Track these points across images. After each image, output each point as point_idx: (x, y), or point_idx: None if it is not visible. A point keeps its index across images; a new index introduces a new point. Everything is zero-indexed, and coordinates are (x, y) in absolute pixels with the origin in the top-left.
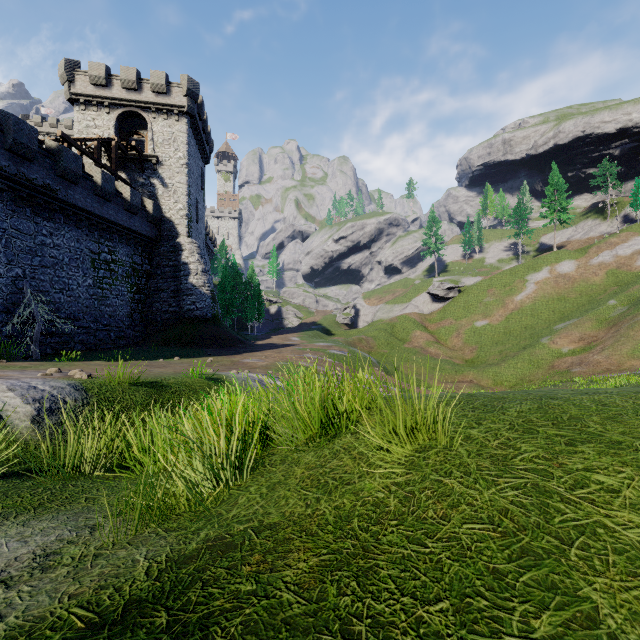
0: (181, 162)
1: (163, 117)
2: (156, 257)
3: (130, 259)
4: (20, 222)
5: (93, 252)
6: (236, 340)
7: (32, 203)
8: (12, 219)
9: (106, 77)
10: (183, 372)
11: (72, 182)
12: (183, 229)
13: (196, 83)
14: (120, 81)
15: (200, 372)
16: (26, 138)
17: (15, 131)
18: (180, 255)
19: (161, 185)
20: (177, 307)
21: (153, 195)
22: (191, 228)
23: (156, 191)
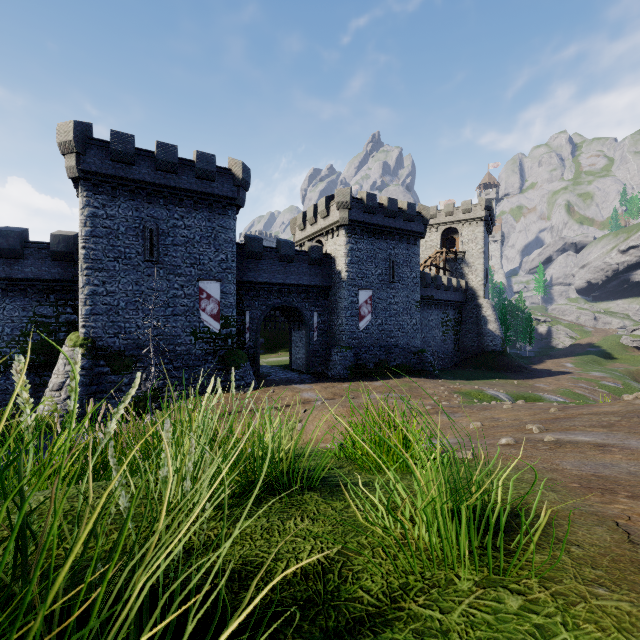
0: (479, 251)
1: (468, 226)
2: (464, 312)
3: (453, 317)
4: (423, 314)
5: (441, 318)
6: (521, 367)
7: (426, 304)
8: (422, 313)
9: (436, 213)
10: (520, 391)
11: (438, 289)
12: (481, 293)
13: (490, 200)
14: (444, 213)
15: (527, 392)
16: (429, 280)
17: (426, 279)
18: (480, 310)
19: (467, 267)
20: (479, 343)
21: (462, 274)
22: (485, 290)
23: (464, 272)
